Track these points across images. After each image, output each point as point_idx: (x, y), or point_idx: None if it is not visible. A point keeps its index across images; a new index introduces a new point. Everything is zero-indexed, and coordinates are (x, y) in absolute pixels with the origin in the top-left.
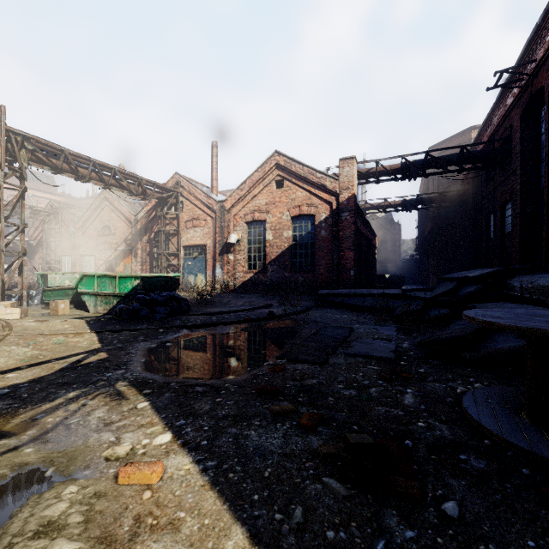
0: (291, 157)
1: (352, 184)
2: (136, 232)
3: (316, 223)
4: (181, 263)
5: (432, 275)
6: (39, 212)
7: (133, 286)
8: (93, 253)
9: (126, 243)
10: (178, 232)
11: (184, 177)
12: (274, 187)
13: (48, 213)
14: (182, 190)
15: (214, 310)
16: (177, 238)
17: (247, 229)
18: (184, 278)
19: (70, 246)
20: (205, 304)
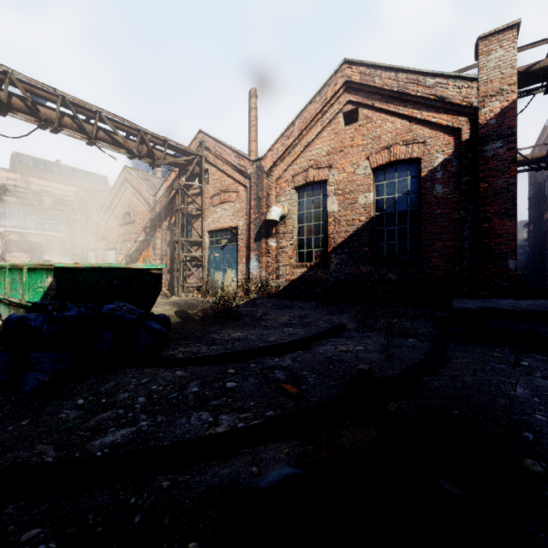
0: (373, 62)
1: (510, 80)
2: (155, 216)
3: (422, 173)
4: (206, 255)
5: None
6: (63, 201)
7: (44, 288)
8: (114, 246)
9: (145, 231)
10: (203, 212)
11: (209, 135)
12: (342, 124)
13: (73, 202)
14: (207, 153)
15: (228, 338)
16: (202, 221)
17: (296, 198)
18: (210, 275)
19: (94, 239)
20: (225, 319)
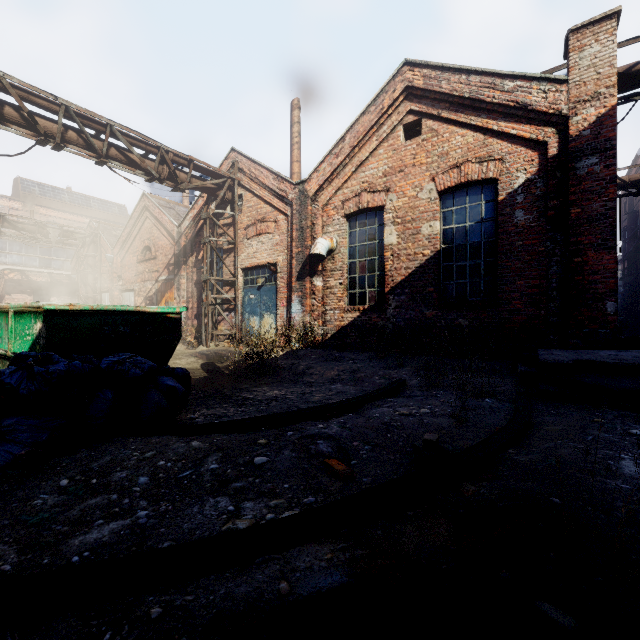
0: (439, 63)
1: (609, 81)
2: (179, 251)
3: (500, 197)
4: (239, 297)
5: None
6: (72, 233)
7: (32, 336)
8: (132, 287)
9: (168, 269)
10: (235, 245)
11: (242, 154)
12: (402, 138)
13: (83, 235)
14: (240, 175)
15: (263, 397)
16: (234, 257)
17: (347, 229)
18: (244, 321)
19: (109, 279)
20: (260, 374)
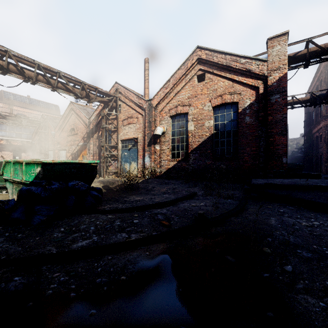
0: (212, 49)
1: (284, 62)
2: (89, 131)
3: (239, 110)
4: (119, 154)
5: (326, 164)
6: (33, 121)
7: (35, 173)
8: (64, 148)
9: (84, 140)
10: (117, 129)
11: (121, 85)
12: (196, 81)
13: (39, 122)
14: (120, 95)
15: (133, 200)
16: (117, 134)
17: (171, 122)
18: (122, 165)
19: (52, 144)
20: (131, 190)
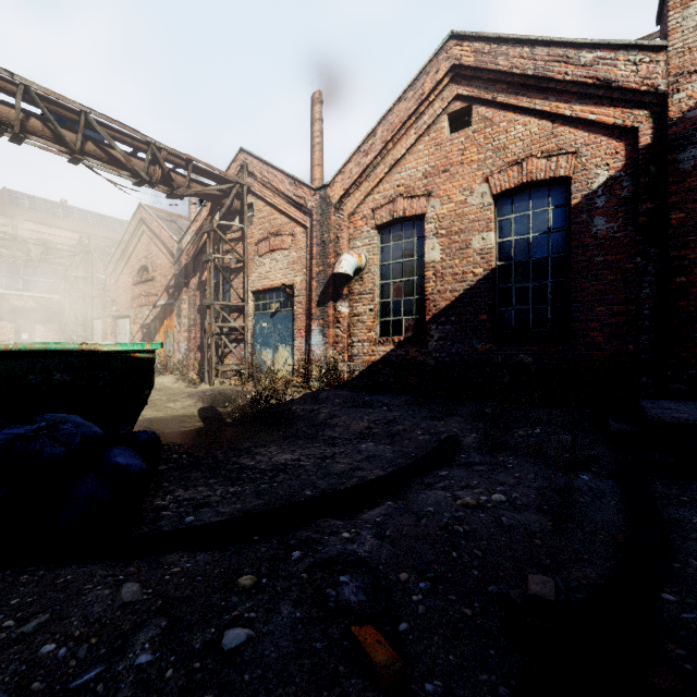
0: (495, 34)
1: None
2: (180, 270)
3: (573, 200)
4: (249, 325)
5: None
6: (58, 251)
7: None
8: (127, 313)
9: (168, 292)
10: (245, 264)
11: (253, 155)
12: (446, 131)
13: (72, 252)
14: (251, 180)
15: (267, 465)
16: (243, 277)
17: (379, 243)
18: (255, 354)
19: (101, 303)
20: (270, 424)
